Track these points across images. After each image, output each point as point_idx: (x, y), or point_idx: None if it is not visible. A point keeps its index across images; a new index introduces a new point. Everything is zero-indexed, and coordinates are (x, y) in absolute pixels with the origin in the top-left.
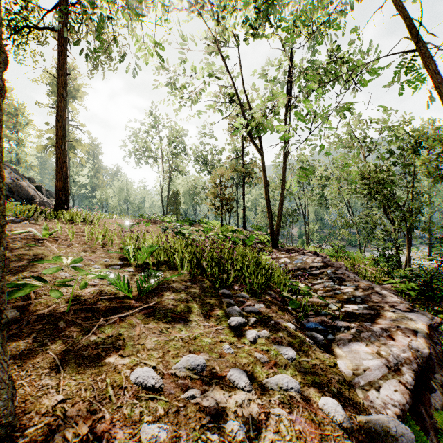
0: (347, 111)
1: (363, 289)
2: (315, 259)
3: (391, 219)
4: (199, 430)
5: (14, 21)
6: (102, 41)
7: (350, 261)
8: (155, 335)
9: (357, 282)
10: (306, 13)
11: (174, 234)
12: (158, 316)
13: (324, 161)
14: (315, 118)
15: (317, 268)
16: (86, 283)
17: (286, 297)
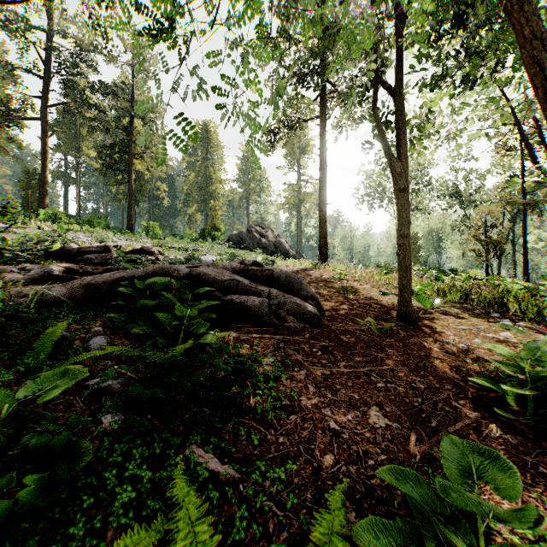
0: None
1: None
2: None
3: None
4: (486, 338)
5: (291, 121)
6: None
7: None
8: (453, 319)
9: None
10: None
11: None
12: (449, 316)
13: None
14: None
15: None
16: None
17: None
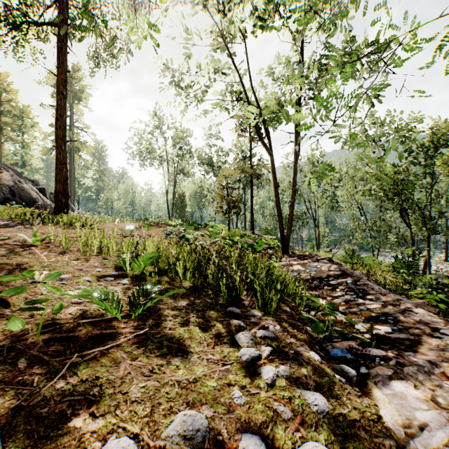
0: (376, 97)
1: (393, 305)
2: (332, 267)
3: (407, 222)
4: None
5: (13, 16)
6: (91, 18)
7: (367, 268)
8: (143, 378)
9: (384, 296)
10: (319, 3)
11: (178, 239)
12: (150, 347)
13: (335, 162)
14: (328, 115)
15: (335, 278)
16: (61, 305)
17: (307, 318)
